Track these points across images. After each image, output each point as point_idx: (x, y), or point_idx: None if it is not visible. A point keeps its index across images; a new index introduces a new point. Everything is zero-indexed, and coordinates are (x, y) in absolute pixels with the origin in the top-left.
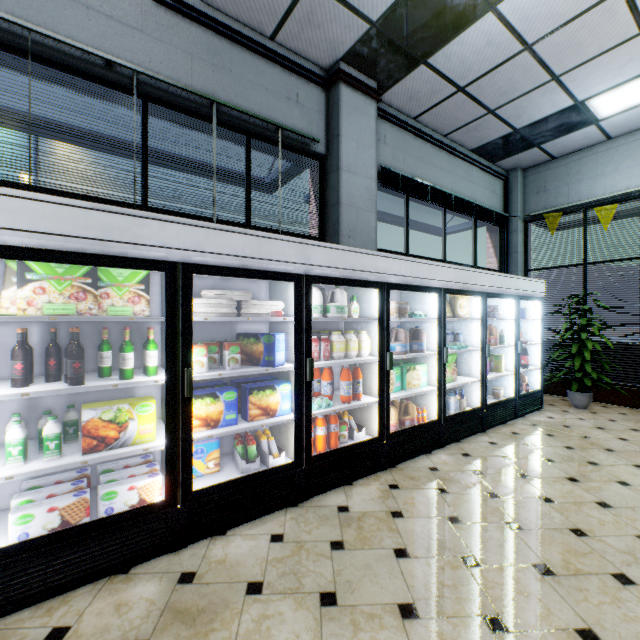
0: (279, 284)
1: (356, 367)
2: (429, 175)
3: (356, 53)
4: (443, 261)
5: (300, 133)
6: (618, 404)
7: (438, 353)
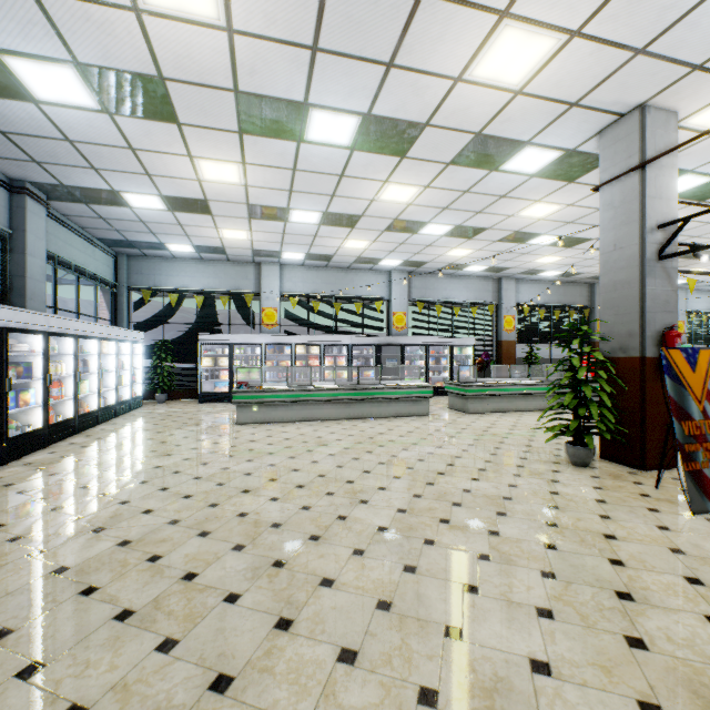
0: (17, 334)
1: (61, 381)
2: (72, 254)
3: (42, 185)
4: (79, 313)
5: (1, 227)
6: (179, 399)
7: (98, 373)
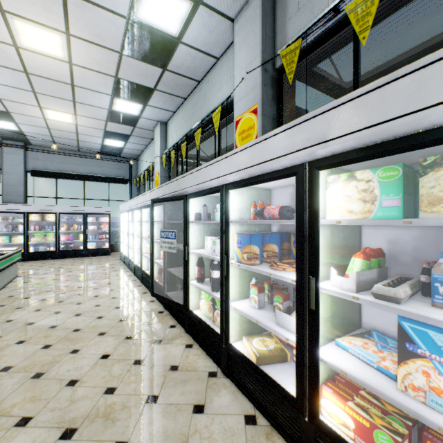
0: None
1: None
2: (69, 168)
3: (4, 138)
4: (82, 199)
5: None
6: None
7: (24, 232)
